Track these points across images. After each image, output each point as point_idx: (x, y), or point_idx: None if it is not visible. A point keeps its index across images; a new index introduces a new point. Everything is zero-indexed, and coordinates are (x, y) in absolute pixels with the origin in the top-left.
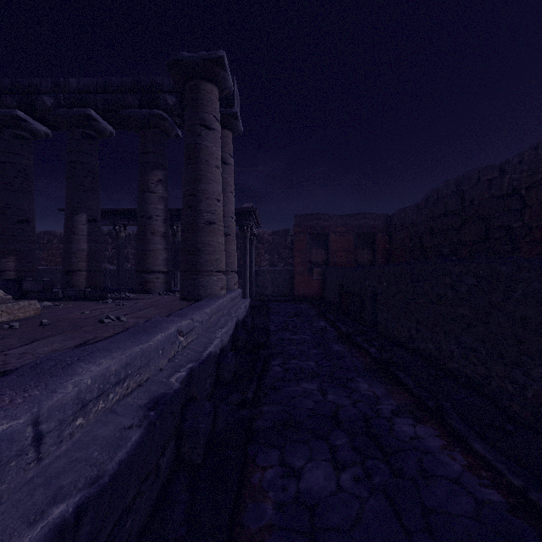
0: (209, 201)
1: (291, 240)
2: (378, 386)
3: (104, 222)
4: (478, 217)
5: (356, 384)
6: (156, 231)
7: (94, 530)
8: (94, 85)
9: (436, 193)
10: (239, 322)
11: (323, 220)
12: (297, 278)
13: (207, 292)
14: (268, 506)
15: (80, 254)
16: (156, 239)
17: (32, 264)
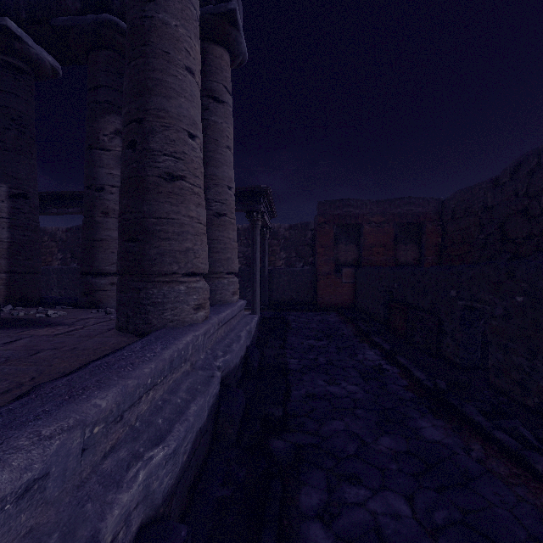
0: (170, 132)
1: (312, 236)
2: None
3: (73, 209)
4: None
5: None
6: (110, 210)
7: None
8: None
9: (536, 156)
10: (232, 371)
11: (354, 207)
12: (321, 280)
13: (165, 317)
14: None
15: None
16: (110, 222)
17: None
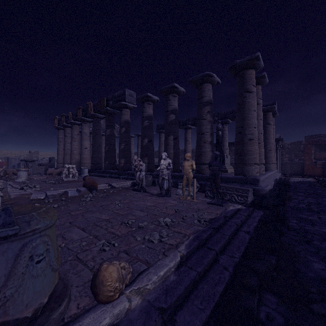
0: (269, 144)
1: (303, 147)
2: (324, 191)
3: None
4: None
5: (317, 191)
6: None
7: (274, 183)
8: (228, 112)
9: None
10: (279, 178)
11: (323, 137)
12: (306, 166)
13: (269, 169)
14: (291, 194)
15: None
16: None
17: None
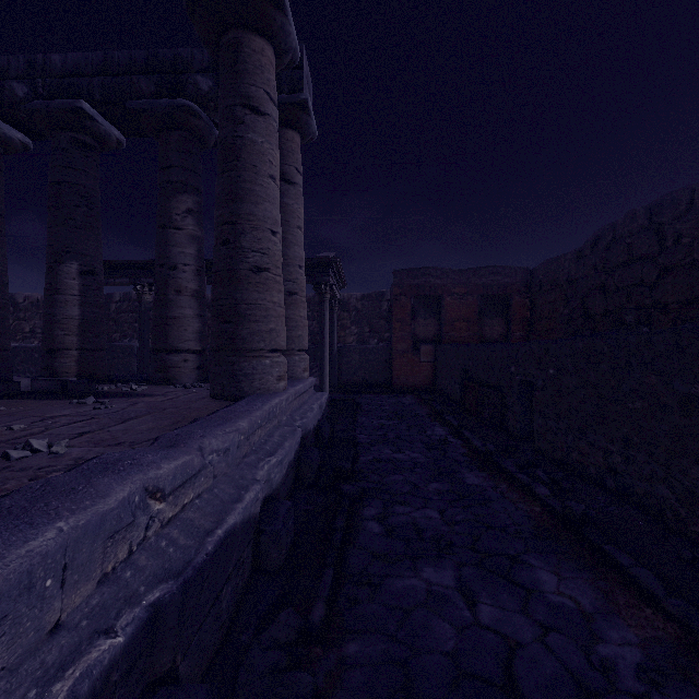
0: (258, 232)
1: (388, 307)
2: (578, 581)
3: (121, 279)
4: (691, 263)
5: (529, 572)
6: (183, 288)
7: None
8: (88, 64)
9: (612, 231)
10: (308, 434)
11: (434, 277)
12: (397, 359)
13: (254, 385)
14: None
15: (67, 324)
16: (183, 300)
17: (1, 339)
